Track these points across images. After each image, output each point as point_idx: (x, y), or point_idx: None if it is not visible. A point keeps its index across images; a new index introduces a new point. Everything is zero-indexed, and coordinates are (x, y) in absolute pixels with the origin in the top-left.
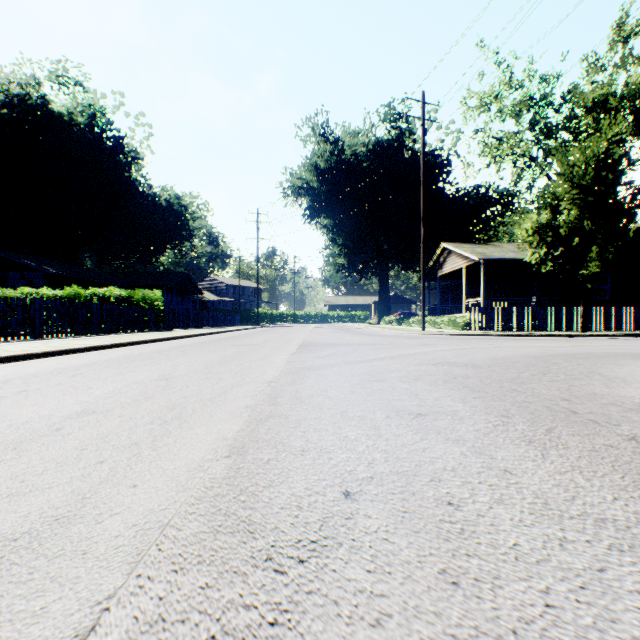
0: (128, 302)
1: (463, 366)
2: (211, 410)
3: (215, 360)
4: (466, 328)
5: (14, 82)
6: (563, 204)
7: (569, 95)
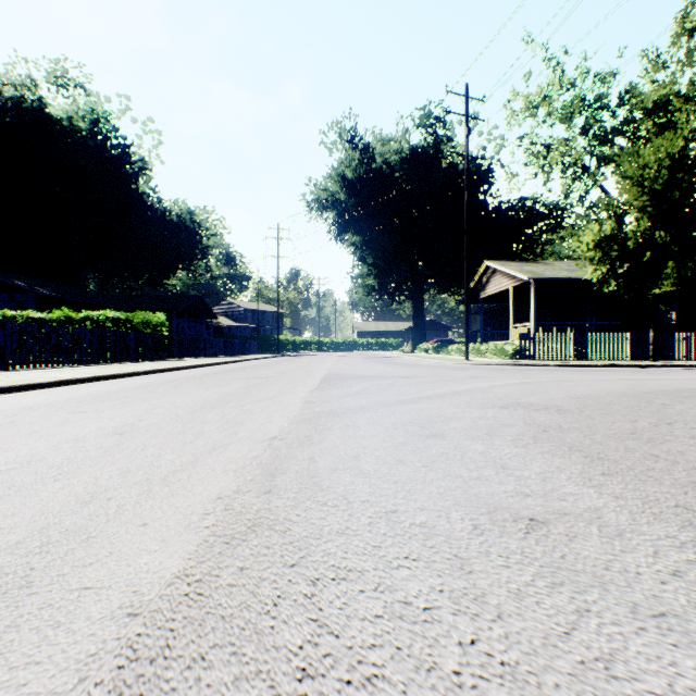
0: (126, 327)
1: (544, 410)
2: (151, 507)
3: (209, 400)
4: (515, 357)
5: (8, 84)
6: (631, 212)
7: (627, 95)
